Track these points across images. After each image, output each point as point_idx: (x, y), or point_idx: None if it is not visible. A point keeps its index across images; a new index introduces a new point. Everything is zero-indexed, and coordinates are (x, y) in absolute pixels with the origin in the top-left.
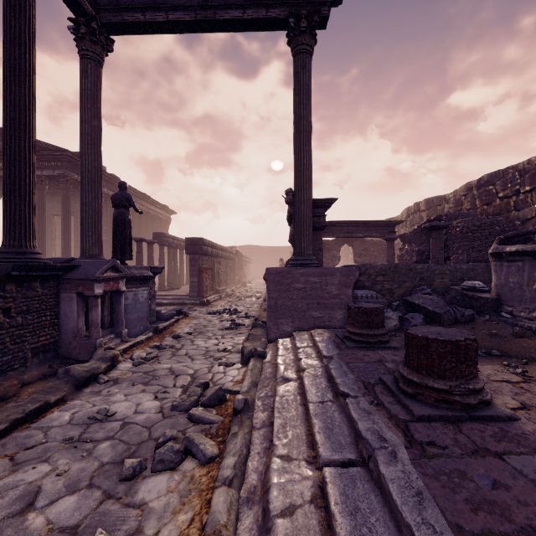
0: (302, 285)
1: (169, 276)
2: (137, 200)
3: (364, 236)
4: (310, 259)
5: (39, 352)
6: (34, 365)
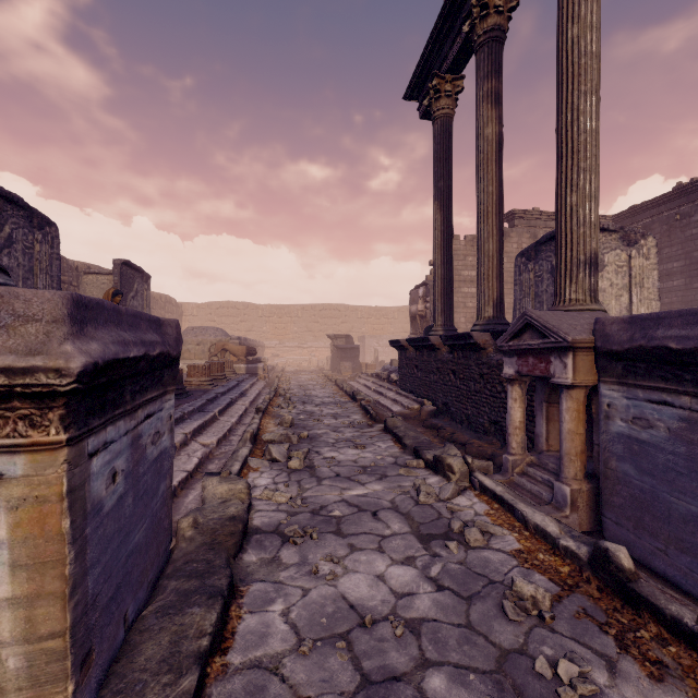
0: None
1: None
2: None
3: None
4: None
5: None
6: None
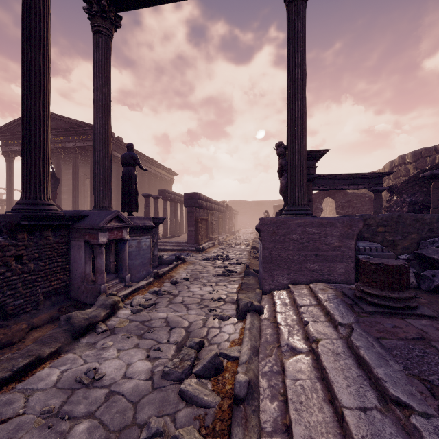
0: (299, 235)
1: (171, 226)
2: (147, 164)
3: (350, 188)
4: (305, 209)
5: (52, 295)
6: (46, 308)
